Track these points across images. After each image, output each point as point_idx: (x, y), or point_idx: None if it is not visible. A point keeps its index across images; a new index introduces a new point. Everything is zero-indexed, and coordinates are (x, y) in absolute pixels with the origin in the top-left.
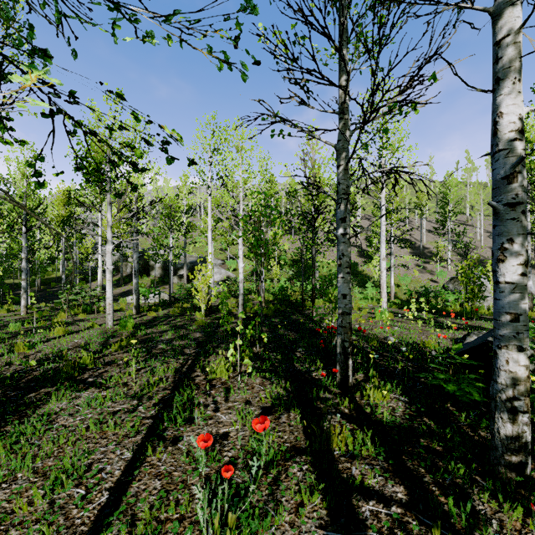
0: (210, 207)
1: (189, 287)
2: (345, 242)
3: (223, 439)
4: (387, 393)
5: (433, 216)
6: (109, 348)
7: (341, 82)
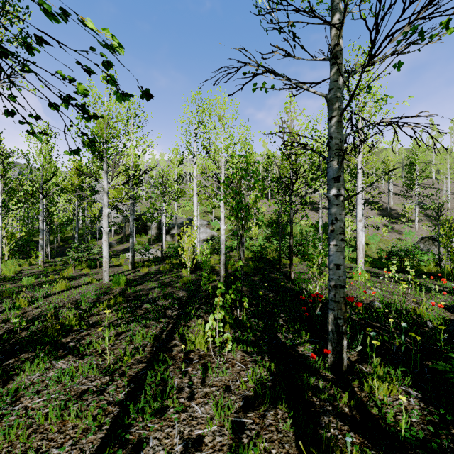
0: (195, 174)
1: (177, 246)
2: (339, 204)
3: (196, 448)
4: (394, 386)
5: (399, 181)
6: (98, 306)
7: (333, 22)
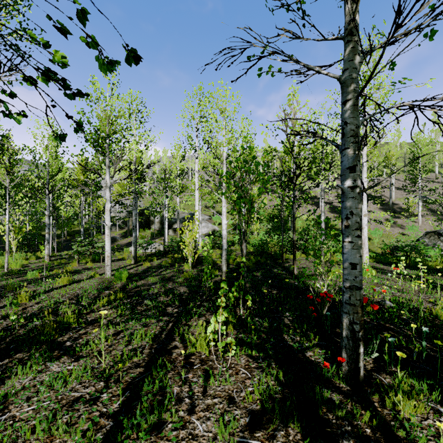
0: (197, 169)
1: (178, 240)
2: (354, 196)
3: None
4: (422, 403)
5: (400, 175)
6: (98, 302)
7: None
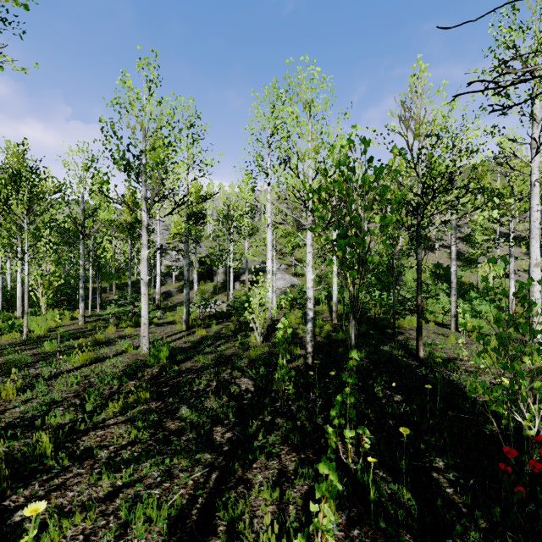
0: (269, 201)
1: (244, 300)
2: None
3: None
4: None
5: None
6: (110, 406)
7: None
